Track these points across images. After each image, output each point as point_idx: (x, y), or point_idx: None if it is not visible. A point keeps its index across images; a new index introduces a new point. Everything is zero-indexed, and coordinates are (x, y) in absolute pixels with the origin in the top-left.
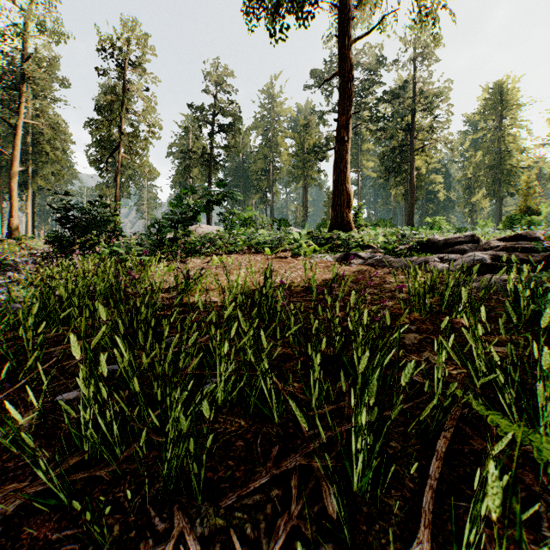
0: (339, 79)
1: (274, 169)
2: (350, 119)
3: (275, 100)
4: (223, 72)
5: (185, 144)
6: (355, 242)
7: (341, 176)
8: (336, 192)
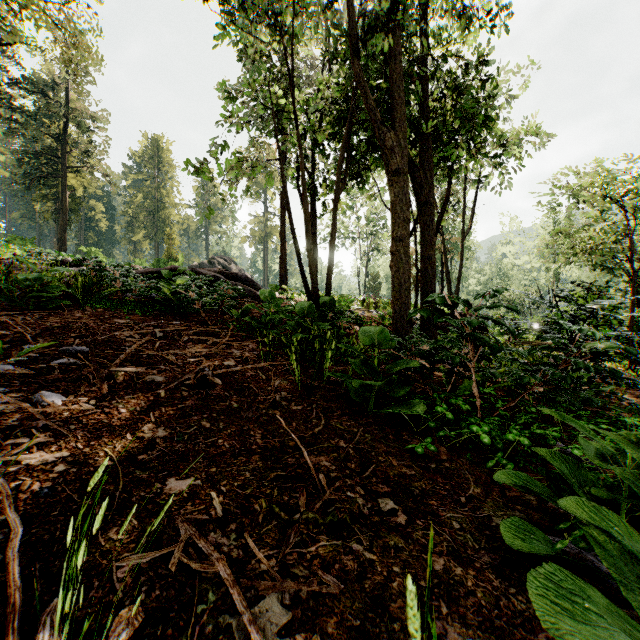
0: None
1: None
2: None
3: None
4: None
5: None
6: None
7: None
8: None
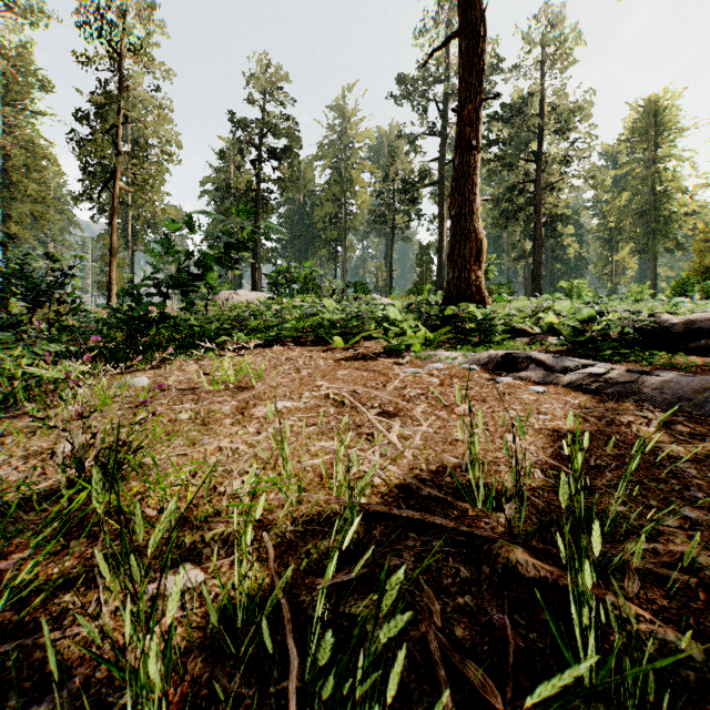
0: (460, 42)
1: (347, 215)
2: (480, 110)
3: (348, 121)
4: (275, 75)
5: (224, 179)
6: (504, 326)
7: (466, 208)
8: (457, 235)
